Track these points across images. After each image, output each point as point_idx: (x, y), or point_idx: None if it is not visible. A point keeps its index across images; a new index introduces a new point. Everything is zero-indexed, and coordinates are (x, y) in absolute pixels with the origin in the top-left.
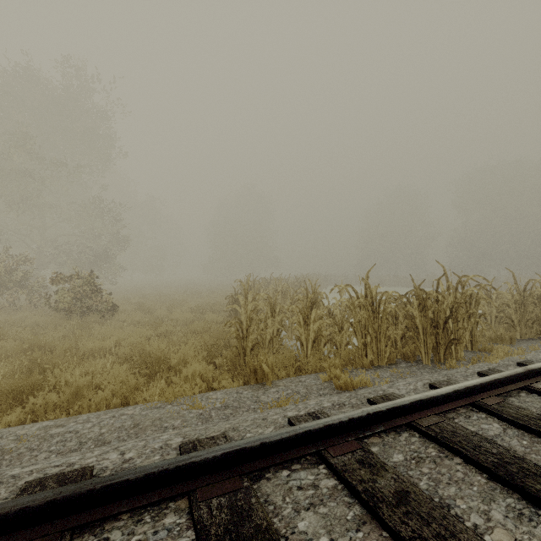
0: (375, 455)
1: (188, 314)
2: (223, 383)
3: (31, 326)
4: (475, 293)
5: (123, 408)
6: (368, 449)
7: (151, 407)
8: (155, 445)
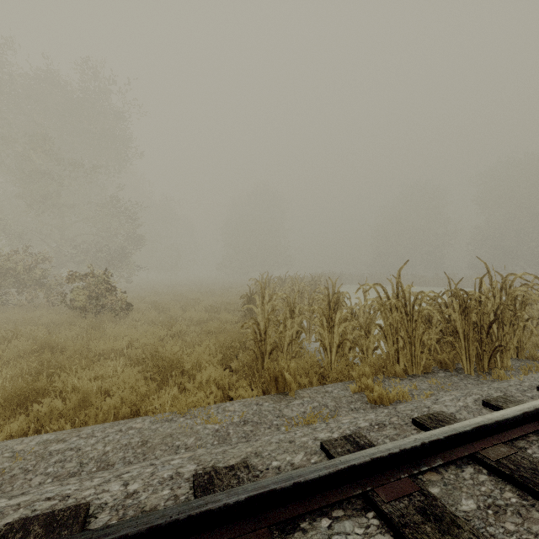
0: (439, 501)
1: (202, 314)
2: (240, 391)
3: (47, 325)
4: (524, 294)
5: (132, 420)
6: (429, 491)
7: (162, 420)
8: (164, 473)
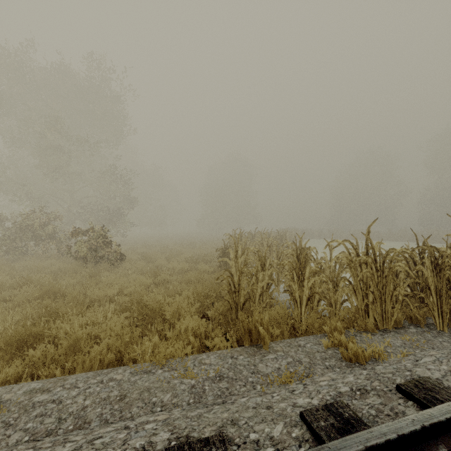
0: None
1: (183, 264)
2: (216, 341)
3: (55, 272)
4: None
5: (113, 370)
6: None
7: (141, 372)
8: (136, 442)
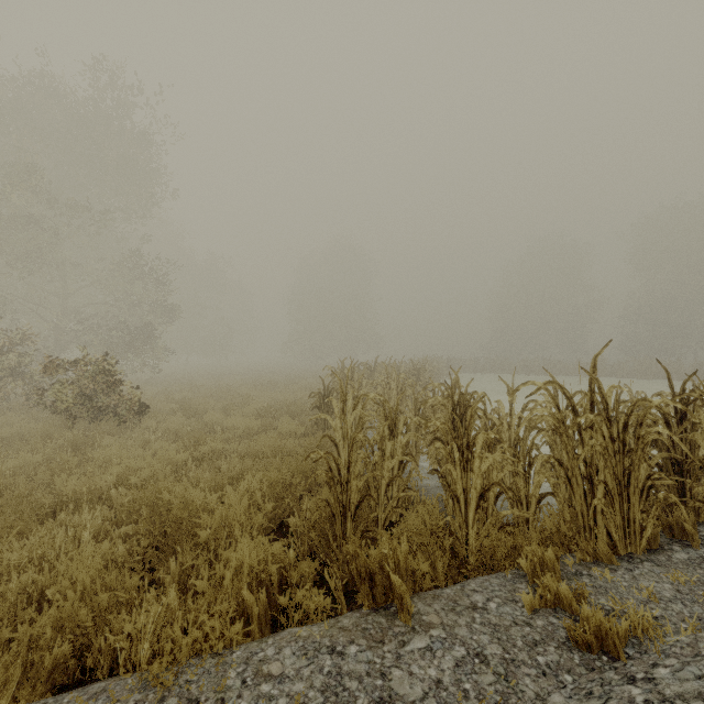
0: None
1: (251, 421)
2: (300, 596)
3: (11, 439)
4: None
5: None
6: None
7: None
8: None
